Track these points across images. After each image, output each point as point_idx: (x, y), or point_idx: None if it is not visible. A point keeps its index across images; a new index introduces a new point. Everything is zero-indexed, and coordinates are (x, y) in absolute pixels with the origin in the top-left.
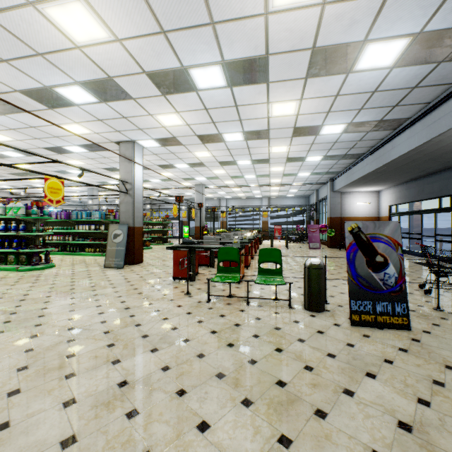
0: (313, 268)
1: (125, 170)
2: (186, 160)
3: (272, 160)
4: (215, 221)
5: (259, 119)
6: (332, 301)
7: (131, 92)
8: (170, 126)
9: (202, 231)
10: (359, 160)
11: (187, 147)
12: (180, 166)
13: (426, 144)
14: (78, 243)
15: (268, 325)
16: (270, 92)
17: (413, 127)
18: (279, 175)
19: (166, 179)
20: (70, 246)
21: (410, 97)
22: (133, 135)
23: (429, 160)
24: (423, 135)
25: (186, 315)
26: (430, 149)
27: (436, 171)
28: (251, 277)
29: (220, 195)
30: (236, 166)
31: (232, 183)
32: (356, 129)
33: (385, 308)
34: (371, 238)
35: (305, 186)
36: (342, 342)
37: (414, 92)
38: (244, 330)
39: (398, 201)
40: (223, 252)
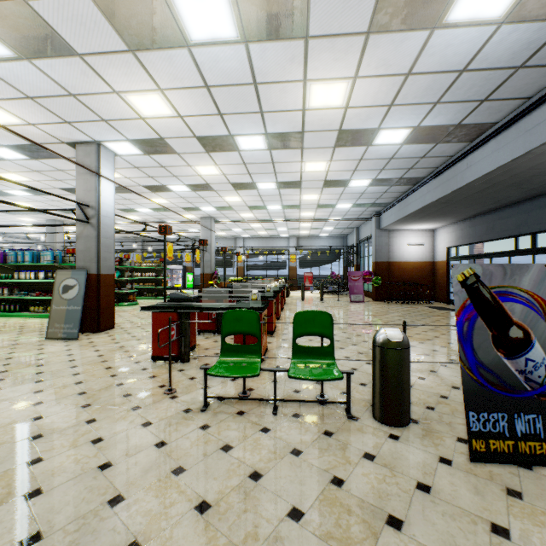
0: (391, 347)
1: (84, 187)
2: (184, 179)
3: (304, 184)
4: (229, 267)
5: (290, 113)
6: (414, 396)
7: (70, 38)
8: (153, 118)
9: (210, 279)
10: (416, 187)
11: (184, 158)
12: (177, 188)
13: (521, 158)
14: (20, 298)
15: (318, 471)
16: (310, 60)
17: (502, 135)
18: (312, 206)
19: (159, 208)
20: (6, 303)
21: (508, 86)
22: (95, 131)
23: (511, 186)
24: (518, 146)
25: (153, 451)
26: (522, 167)
27: (512, 203)
28: (278, 352)
29: (236, 234)
30: (256, 191)
31: (251, 217)
32: (422, 138)
33: (531, 427)
34: (500, 294)
35: (343, 223)
36: (480, 520)
37: (516, 76)
38: (269, 495)
39: (460, 242)
40: (232, 318)
